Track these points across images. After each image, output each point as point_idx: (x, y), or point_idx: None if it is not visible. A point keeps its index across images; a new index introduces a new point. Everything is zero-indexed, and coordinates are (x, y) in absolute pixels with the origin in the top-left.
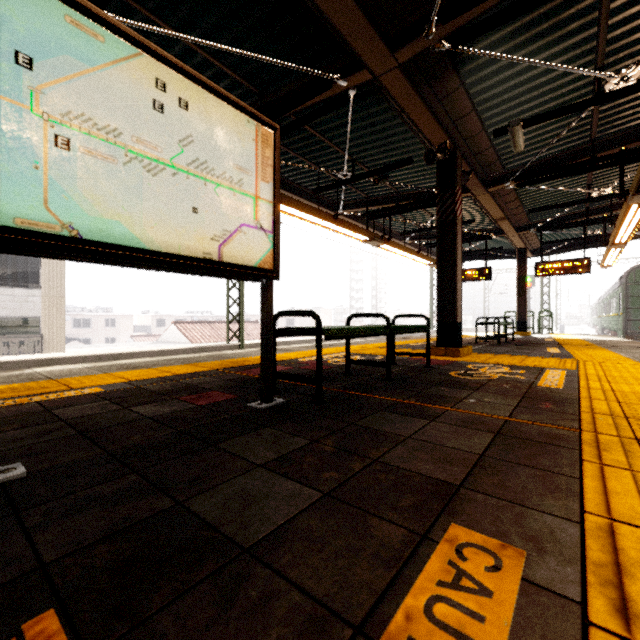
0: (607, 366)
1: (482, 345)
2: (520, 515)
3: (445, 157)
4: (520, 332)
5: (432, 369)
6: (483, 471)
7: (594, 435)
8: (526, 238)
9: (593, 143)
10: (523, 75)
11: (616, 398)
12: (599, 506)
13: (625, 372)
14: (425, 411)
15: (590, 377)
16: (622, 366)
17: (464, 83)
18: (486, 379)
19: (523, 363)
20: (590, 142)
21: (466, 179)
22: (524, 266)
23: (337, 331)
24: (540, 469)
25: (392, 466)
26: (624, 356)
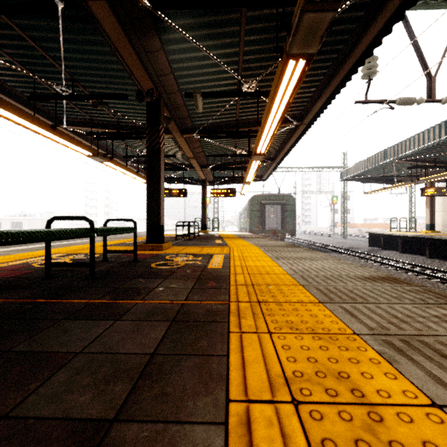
0: (243, 250)
1: (180, 240)
2: (172, 442)
3: (152, 100)
4: (203, 231)
5: (138, 262)
6: (149, 379)
7: (237, 304)
8: (206, 173)
9: (237, 122)
10: (202, 61)
11: (248, 271)
12: (240, 386)
13: (251, 253)
14: (115, 309)
15: (235, 258)
16: (249, 249)
17: (164, 48)
18: (176, 267)
19: (202, 252)
20: (236, 121)
21: (168, 122)
22: (205, 190)
23: (18, 235)
24: (200, 355)
25: (28, 419)
26: (250, 243)
